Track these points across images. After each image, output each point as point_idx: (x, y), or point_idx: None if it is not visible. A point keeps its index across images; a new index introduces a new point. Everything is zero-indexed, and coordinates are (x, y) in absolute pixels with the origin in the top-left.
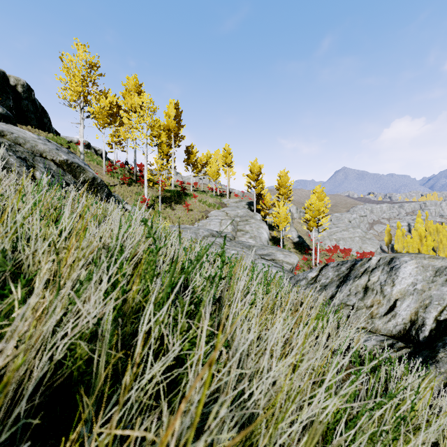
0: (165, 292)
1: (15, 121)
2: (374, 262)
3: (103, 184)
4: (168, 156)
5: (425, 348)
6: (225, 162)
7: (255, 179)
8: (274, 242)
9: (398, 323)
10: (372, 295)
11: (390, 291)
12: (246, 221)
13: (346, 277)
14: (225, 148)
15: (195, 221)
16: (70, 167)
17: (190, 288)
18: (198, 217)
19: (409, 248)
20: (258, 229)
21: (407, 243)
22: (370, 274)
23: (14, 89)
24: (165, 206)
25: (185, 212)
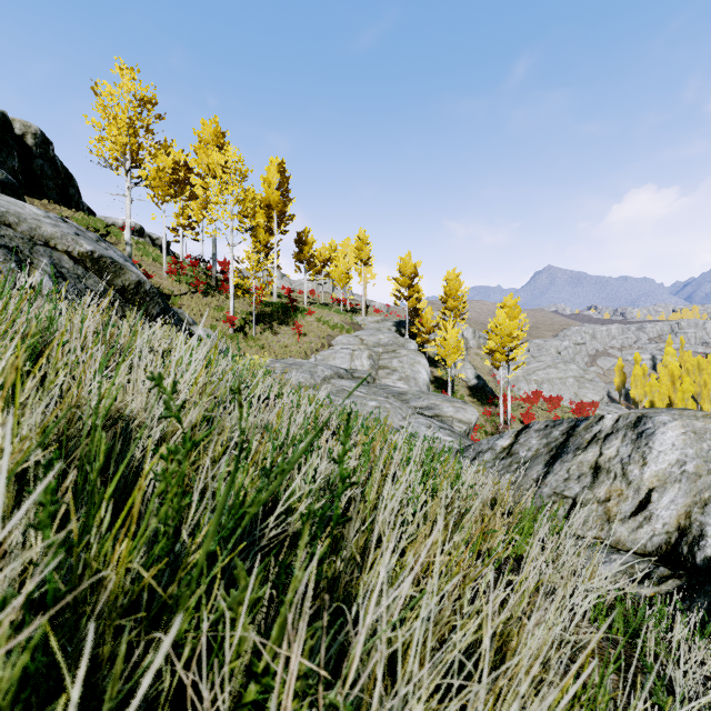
0: (205, 551)
1: (20, 192)
2: (609, 424)
3: (154, 293)
4: (268, 247)
5: (708, 580)
6: (360, 257)
7: (407, 285)
8: (438, 386)
9: (656, 532)
10: (608, 481)
11: (638, 474)
12: (393, 352)
13: (562, 448)
14: (360, 235)
15: (312, 353)
16: (98, 265)
17: (278, 510)
18: (315, 346)
19: (654, 396)
20: (413, 365)
21: (651, 387)
22: (603, 443)
23: (21, 141)
24: (262, 328)
25: (295, 338)
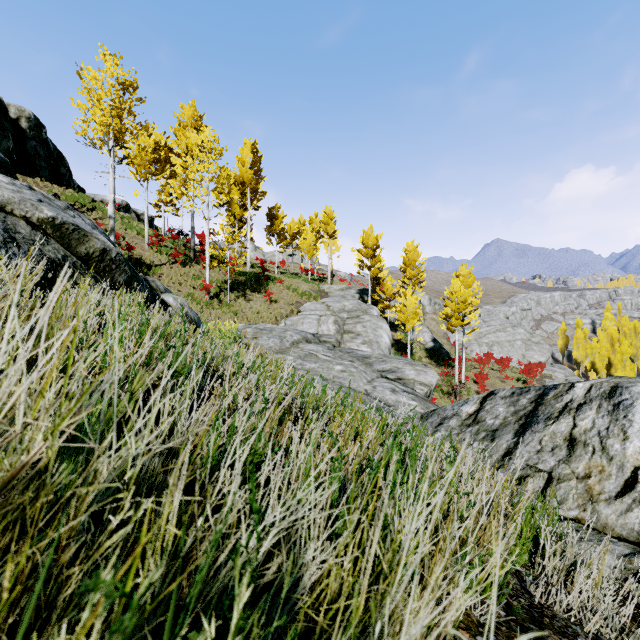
0: None
1: (12, 170)
2: (581, 393)
3: (120, 261)
4: (242, 221)
5: None
6: (326, 231)
7: (369, 256)
8: (398, 349)
9: None
10: (586, 455)
11: (620, 450)
12: (356, 317)
13: (531, 417)
14: (326, 210)
15: (282, 318)
16: (60, 231)
17: None
18: (285, 312)
19: (595, 357)
20: (375, 330)
21: (592, 349)
22: (576, 414)
23: (15, 124)
24: (236, 295)
25: (266, 305)
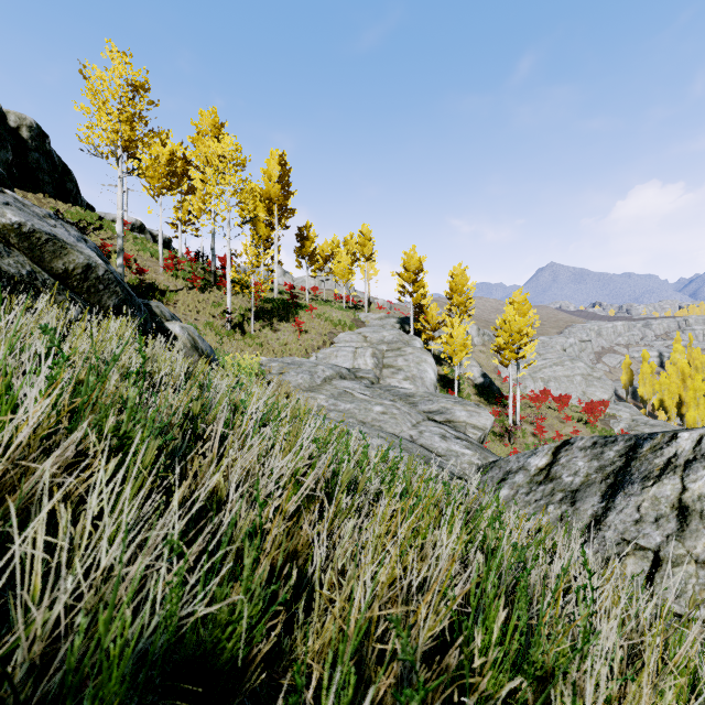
0: None
1: (9, 183)
2: (688, 446)
3: (110, 280)
4: (269, 242)
5: None
6: (363, 253)
7: (412, 281)
8: (444, 385)
9: None
10: None
11: None
12: (397, 350)
13: (622, 476)
14: (363, 230)
15: (313, 351)
16: (29, 241)
17: None
18: (316, 344)
19: (664, 394)
20: (419, 364)
21: (660, 385)
22: (684, 473)
23: (16, 134)
24: (261, 325)
25: (295, 335)
